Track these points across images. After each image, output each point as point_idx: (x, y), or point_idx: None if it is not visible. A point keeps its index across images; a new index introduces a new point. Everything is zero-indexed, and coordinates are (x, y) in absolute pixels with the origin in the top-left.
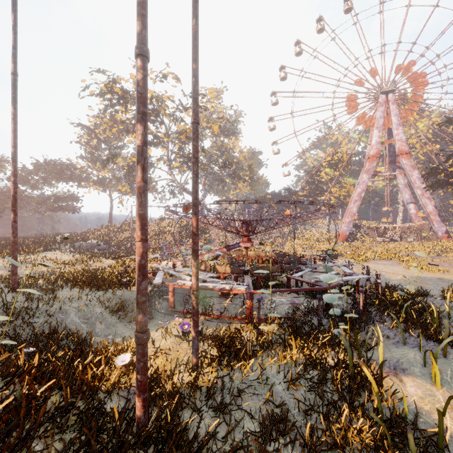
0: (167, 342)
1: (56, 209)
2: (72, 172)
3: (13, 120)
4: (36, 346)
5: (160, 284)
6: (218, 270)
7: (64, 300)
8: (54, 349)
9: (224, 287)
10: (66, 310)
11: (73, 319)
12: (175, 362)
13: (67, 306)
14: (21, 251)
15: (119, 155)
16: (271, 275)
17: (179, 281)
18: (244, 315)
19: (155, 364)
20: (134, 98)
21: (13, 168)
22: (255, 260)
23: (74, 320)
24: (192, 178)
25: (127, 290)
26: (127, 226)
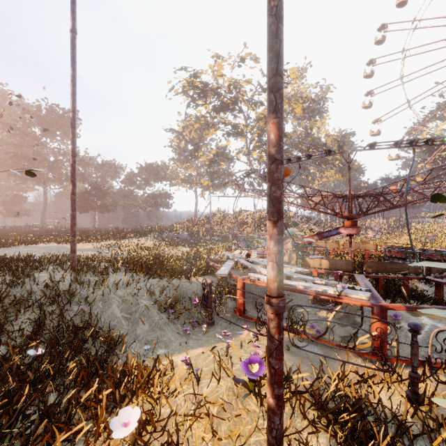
0: (220, 385)
1: (153, 205)
2: (165, 172)
3: (71, 82)
4: (51, 346)
5: (228, 277)
6: (308, 263)
7: (113, 285)
8: (70, 355)
9: (323, 289)
10: (108, 298)
11: (114, 311)
12: (231, 440)
13: (113, 293)
14: (116, 237)
15: (201, 149)
16: (404, 278)
17: (251, 274)
18: (365, 345)
19: (192, 435)
20: (212, 89)
21: (71, 134)
22: (359, 256)
23: (115, 313)
24: (268, 26)
25: (186, 280)
26: (208, 218)
